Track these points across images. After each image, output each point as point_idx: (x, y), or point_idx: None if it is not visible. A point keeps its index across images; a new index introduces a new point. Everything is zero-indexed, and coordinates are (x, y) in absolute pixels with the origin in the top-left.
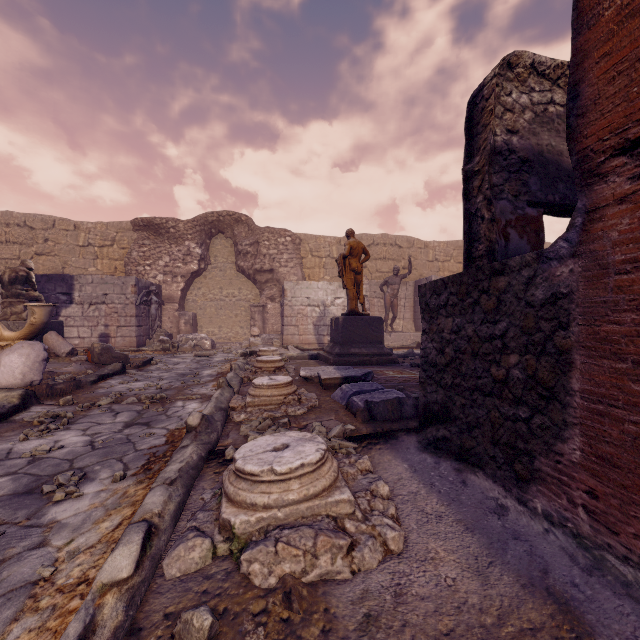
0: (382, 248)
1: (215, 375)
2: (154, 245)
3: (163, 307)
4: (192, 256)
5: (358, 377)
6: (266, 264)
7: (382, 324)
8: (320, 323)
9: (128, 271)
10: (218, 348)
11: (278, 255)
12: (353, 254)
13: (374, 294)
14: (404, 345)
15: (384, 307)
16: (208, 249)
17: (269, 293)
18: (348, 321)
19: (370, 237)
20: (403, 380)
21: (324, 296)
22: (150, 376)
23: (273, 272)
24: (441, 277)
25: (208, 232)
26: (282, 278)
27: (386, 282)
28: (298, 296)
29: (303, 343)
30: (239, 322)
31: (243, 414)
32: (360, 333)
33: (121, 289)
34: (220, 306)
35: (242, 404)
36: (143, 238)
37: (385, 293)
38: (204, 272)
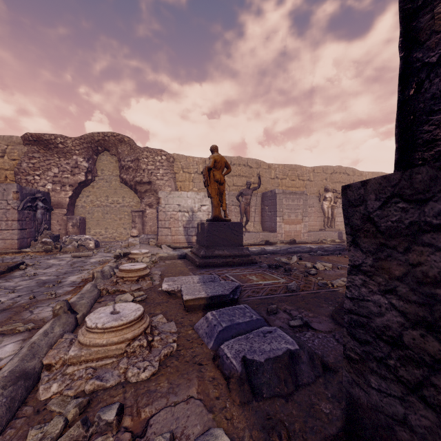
0: (237, 167)
1: (77, 283)
2: (43, 158)
3: (52, 212)
4: (79, 168)
5: (226, 295)
6: (145, 177)
7: (242, 228)
8: (189, 226)
9: (18, 180)
10: (102, 247)
11: (155, 170)
12: (217, 167)
13: (232, 202)
14: (255, 242)
15: (239, 213)
16: (95, 163)
17: (148, 201)
18: (212, 226)
19: (228, 159)
20: (269, 290)
21: (192, 204)
22: (3, 287)
23: (151, 184)
24: (282, 190)
25: (95, 149)
26: (158, 189)
27: (241, 193)
28: (171, 203)
29: (175, 242)
30: (123, 224)
31: (56, 383)
32: (223, 237)
33: (2, 195)
34: (106, 211)
35: (64, 357)
36: (33, 151)
37: (240, 202)
38: (92, 183)
